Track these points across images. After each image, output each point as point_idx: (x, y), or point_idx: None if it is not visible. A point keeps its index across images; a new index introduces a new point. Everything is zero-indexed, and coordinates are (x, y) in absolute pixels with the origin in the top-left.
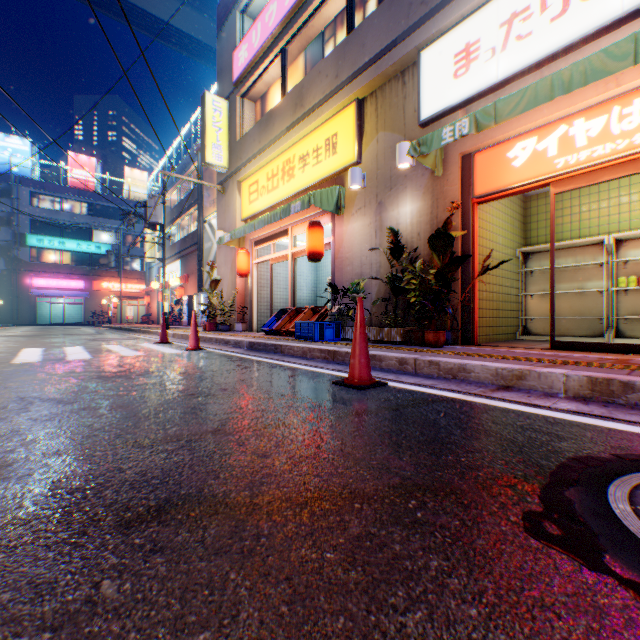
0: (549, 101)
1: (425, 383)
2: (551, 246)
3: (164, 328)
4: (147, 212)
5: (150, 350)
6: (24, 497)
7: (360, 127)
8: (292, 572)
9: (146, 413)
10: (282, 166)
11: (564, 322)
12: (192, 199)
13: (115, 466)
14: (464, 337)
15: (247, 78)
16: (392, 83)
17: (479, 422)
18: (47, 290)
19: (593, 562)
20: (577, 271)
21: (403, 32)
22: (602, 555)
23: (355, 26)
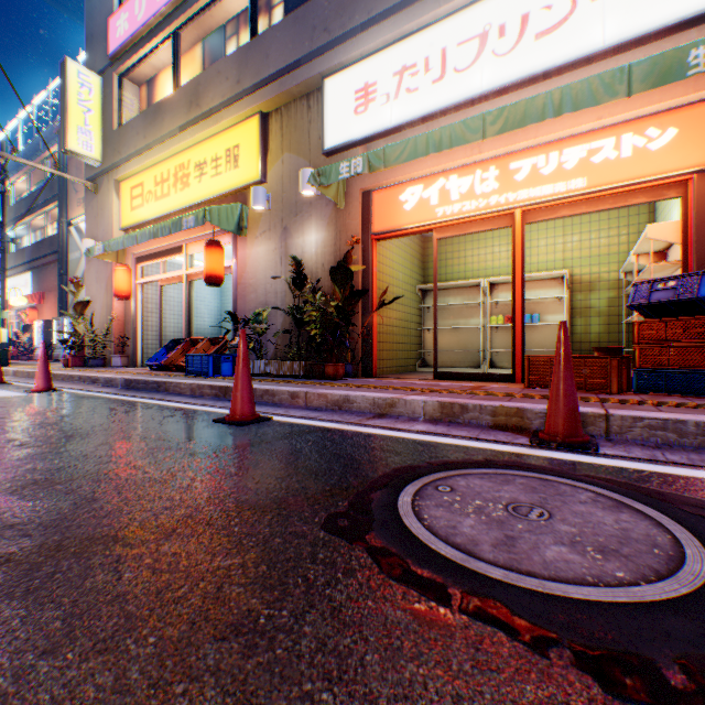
0: (426, 156)
1: (311, 415)
2: (435, 286)
3: None
4: None
5: None
6: None
7: (265, 143)
8: (81, 595)
9: None
10: (175, 171)
11: (454, 355)
12: (51, 192)
13: None
14: (365, 369)
15: (129, 55)
16: (298, 104)
17: (340, 447)
18: None
19: (358, 539)
20: (463, 309)
21: (308, 54)
22: (368, 533)
23: (261, 31)
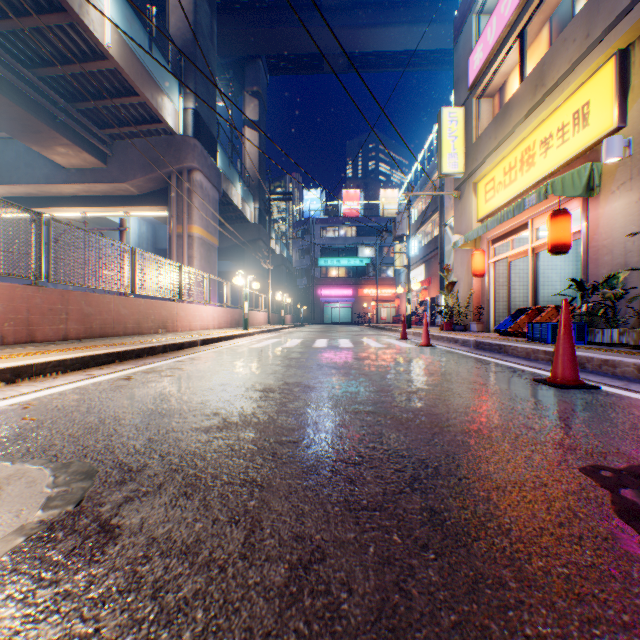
0: None
1: None
2: None
3: (403, 327)
4: (394, 227)
5: (391, 344)
6: (320, 397)
7: (621, 83)
8: (414, 438)
9: (375, 379)
10: (519, 157)
11: None
12: (433, 206)
13: (354, 396)
14: None
15: (481, 78)
16: None
17: None
18: (329, 298)
19: (608, 486)
20: None
21: None
22: (623, 488)
23: None
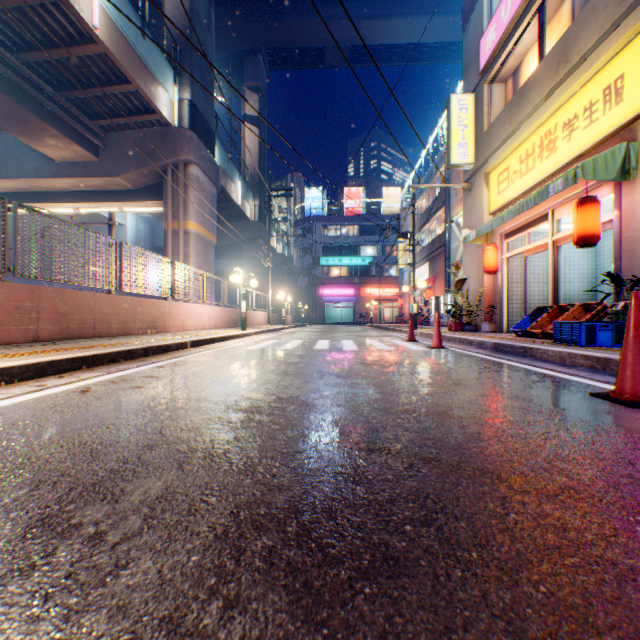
0: None
1: None
2: None
3: (410, 327)
4: (398, 224)
5: (398, 346)
6: (322, 422)
7: None
8: (475, 511)
9: (390, 392)
10: (538, 142)
11: None
12: (438, 202)
13: (367, 419)
14: None
15: (494, 60)
16: None
17: None
18: (330, 297)
19: None
20: None
21: None
22: None
23: None
